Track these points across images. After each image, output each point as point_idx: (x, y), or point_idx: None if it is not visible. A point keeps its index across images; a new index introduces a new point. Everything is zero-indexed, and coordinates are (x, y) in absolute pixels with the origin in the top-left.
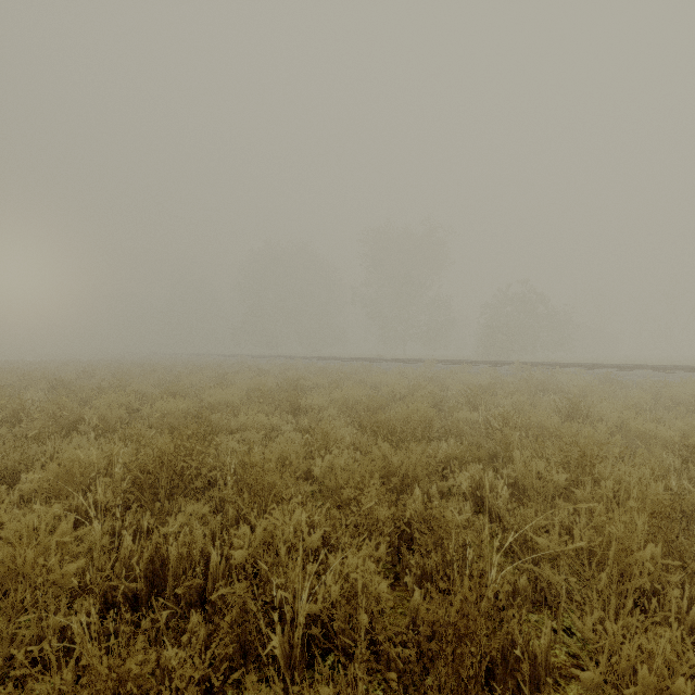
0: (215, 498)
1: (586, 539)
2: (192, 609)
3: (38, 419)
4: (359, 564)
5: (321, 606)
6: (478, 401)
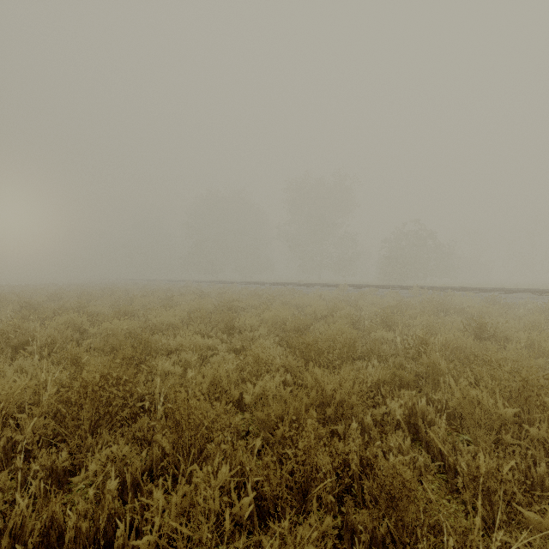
0: (143, 429)
1: None
2: None
3: None
4: None
5: None
6: (390, 321)
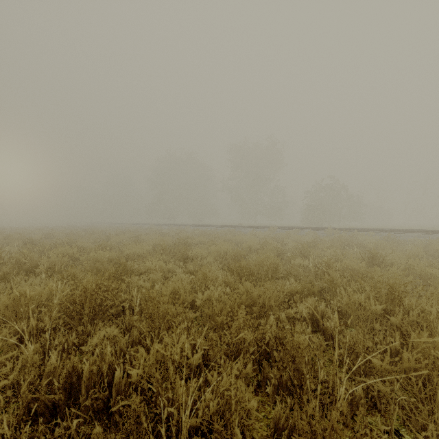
0: (125, 322)
1: (414, 361)
2: (95, 422)
3: (9, 265)
4: (232, 382)
5: (201, 419)
6: (307, 252)
